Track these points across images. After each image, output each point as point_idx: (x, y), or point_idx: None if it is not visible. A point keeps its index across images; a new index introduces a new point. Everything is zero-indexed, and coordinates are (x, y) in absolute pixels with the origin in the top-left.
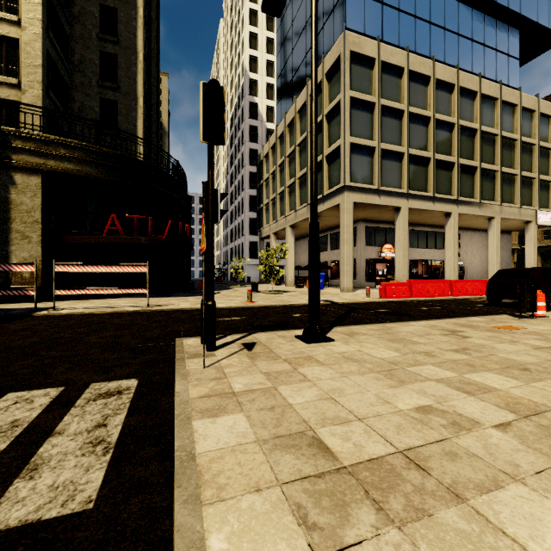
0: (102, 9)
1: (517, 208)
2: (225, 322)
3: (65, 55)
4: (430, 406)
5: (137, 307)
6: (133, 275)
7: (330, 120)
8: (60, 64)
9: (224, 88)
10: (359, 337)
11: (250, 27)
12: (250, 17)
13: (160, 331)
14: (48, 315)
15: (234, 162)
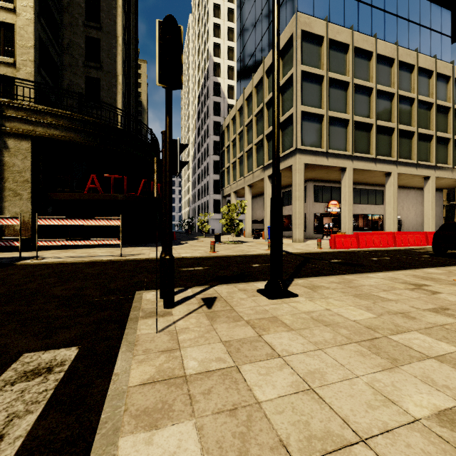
0: (87, 0)
1: (450, 168)
2: (188, 272)
3: (55, 40)
4: (454, 412)
5: (111, 257)
6: (112, 228)
7: (283, 92)
8: (51, 46)
9: (181, 28)
10: (322, 292)
11: (214, 18)
12: (214, 10)
13: (124, 281)
14: (30, 264)
15: (201, 133)
